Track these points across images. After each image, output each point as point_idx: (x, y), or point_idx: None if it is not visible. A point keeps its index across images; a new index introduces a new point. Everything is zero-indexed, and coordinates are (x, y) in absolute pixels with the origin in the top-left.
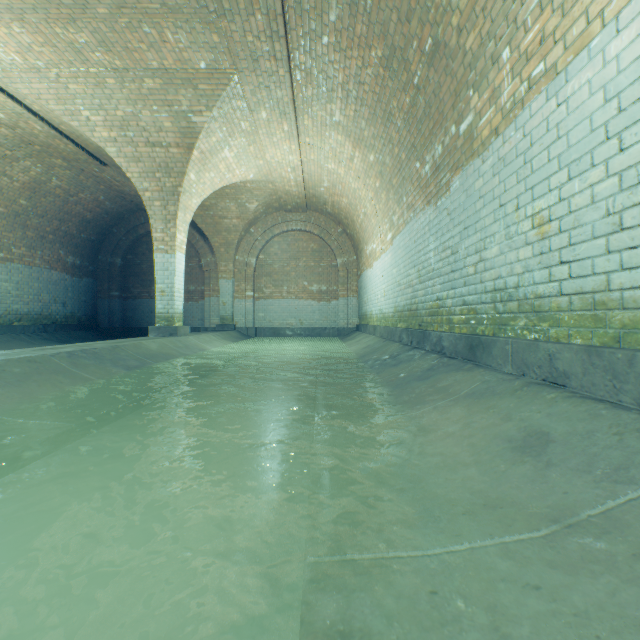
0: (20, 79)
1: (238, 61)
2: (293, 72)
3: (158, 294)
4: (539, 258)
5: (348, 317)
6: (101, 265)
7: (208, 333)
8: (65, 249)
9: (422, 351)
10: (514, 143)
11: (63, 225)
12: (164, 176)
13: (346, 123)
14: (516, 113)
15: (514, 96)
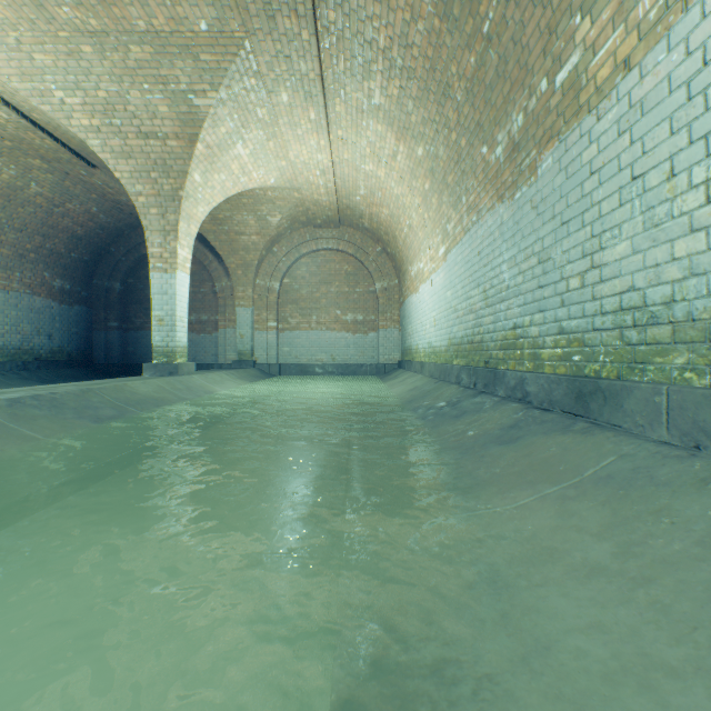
0: None
1: (248, 18)
2: (320, 36)
3: (155, 323)
4: None
5: (388, 352)
6: (96, 290)
7: (220, 371)
8: (51, 271)
9: (494, 398)
10: (665, 71)
11: (48, 242)
12: (161, 176)
13: (388, 106)
14: (671, 21)
15: None
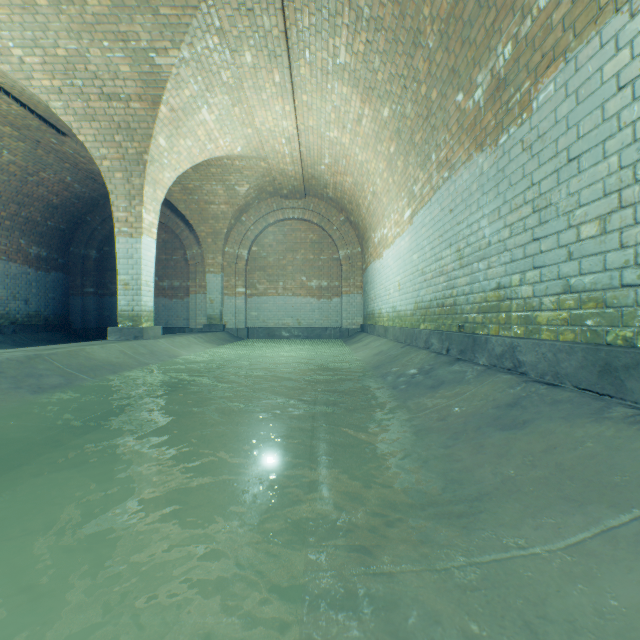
0: None
1: None
2: None
3: (120, 287)
4: None
5: (352, 316)
6: (73, 258)
7: (188, 335)
8: (27, 238)
9: (477, 366)
10: None
11: (23, 210)
12: (125, 140)
13: (354, 65)
14: None
15: None
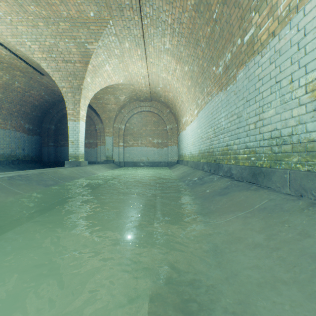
0: None
1: (111, 11)
2: (143, 18)
3: (70, 144)
4: (312, 113)
5: (172, 156)
6: (44, 129)
7: (98, 165)
8: (24, 120)
9: (218, 176)
10: (289, 38)
11: (22, 108)
12: (73, 79)
13: (172, 49)
14: (291, 17)
15: (289, 5)
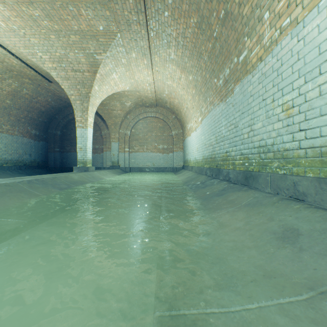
0: (4, 35)
1: (120, 25)
2: (149, 32)
3: (78, 149)
4: (286, 128)
5: (178, 162)
6: (50, 135)
7: (105, 170)
8: (31, 126)
9: (218, 180)
10: (271, 64)
11: (29, 114)
12: (81, 87)
13: (177, 59)
14: (272, 48)
15: (271, 38)
